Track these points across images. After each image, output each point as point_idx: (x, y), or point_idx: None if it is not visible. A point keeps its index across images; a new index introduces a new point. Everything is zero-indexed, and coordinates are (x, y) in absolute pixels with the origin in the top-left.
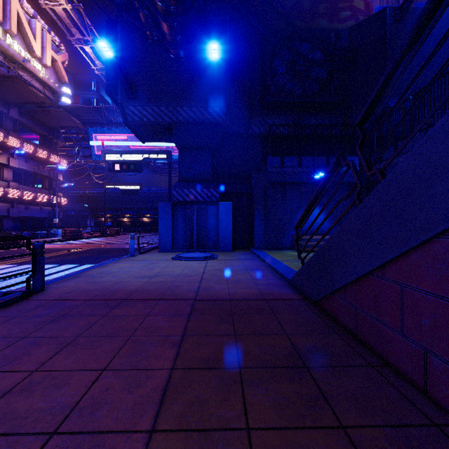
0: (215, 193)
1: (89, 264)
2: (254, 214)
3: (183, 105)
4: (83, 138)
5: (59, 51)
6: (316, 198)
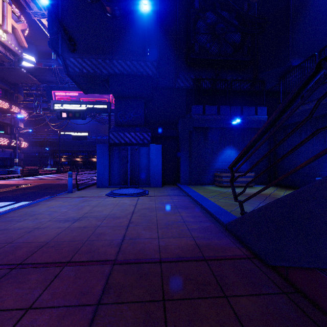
0: (146, 137)
1: (25, 202)
2: (180, 154)
3: (118, 58)
4: (42, 94)
5: (19, 21)
6: (264, 132)
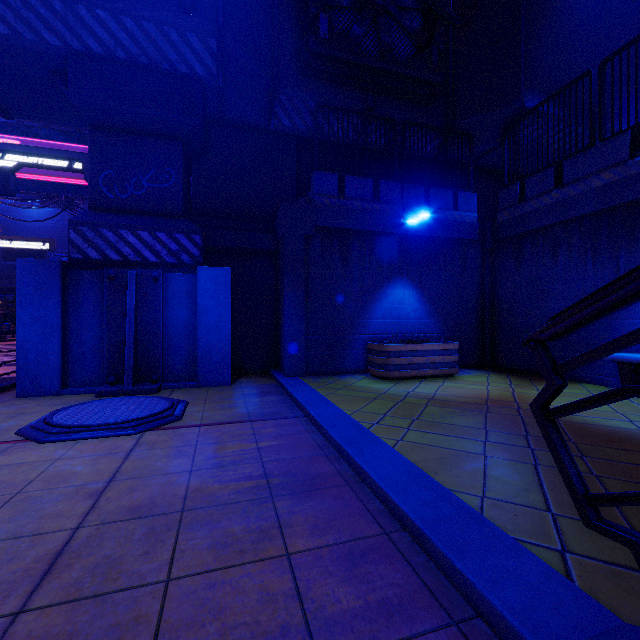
0: (188, 246)
1: None
2: (282, 297)
3: (95, 2)
4: None
5: None
6: None
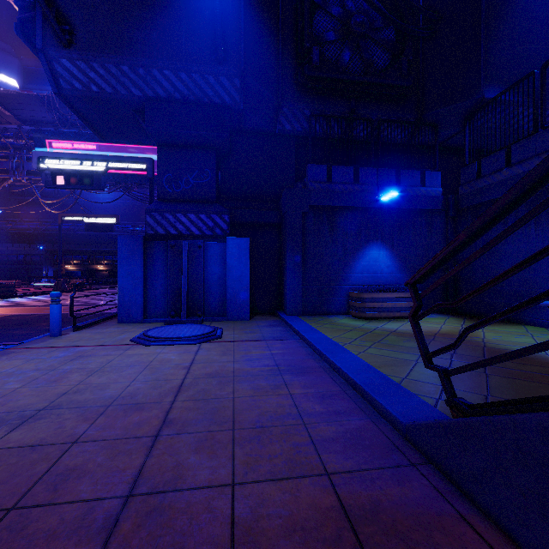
0: (220, 223)
1: None
2: (285, 257)
3: (163, 66)
4: (27, 145)
5: None
6: (539, 183)
